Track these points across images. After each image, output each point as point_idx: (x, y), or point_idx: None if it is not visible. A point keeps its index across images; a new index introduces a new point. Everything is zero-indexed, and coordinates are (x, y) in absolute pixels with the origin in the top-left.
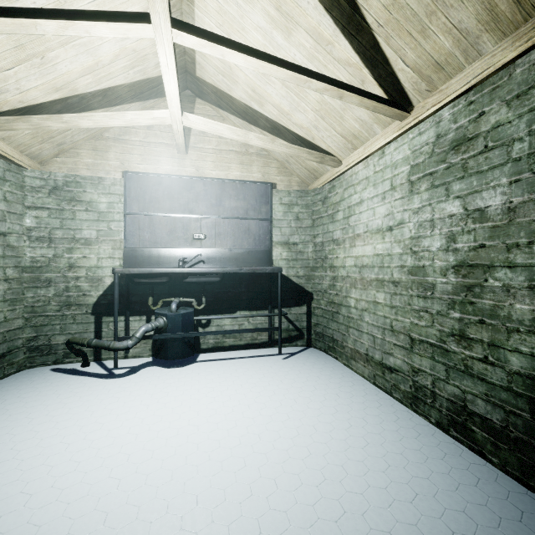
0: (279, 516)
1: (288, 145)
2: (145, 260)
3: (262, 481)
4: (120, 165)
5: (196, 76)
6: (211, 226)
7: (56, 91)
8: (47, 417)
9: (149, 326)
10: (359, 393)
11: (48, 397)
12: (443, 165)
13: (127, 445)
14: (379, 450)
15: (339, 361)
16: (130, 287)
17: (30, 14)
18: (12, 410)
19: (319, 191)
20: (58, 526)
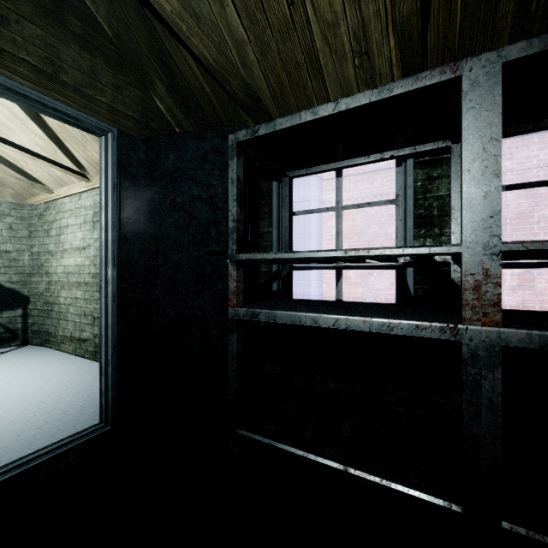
0: None
1: None
2: None
3: None
4: None
5: None
6: None
7: None
8: None
9: None
10: (60, 361)
11: None
12: None
13: None
14: (57, 380)
15: (53, 349)
16: None
17: None
18: None
19: (36, 207)
20: None
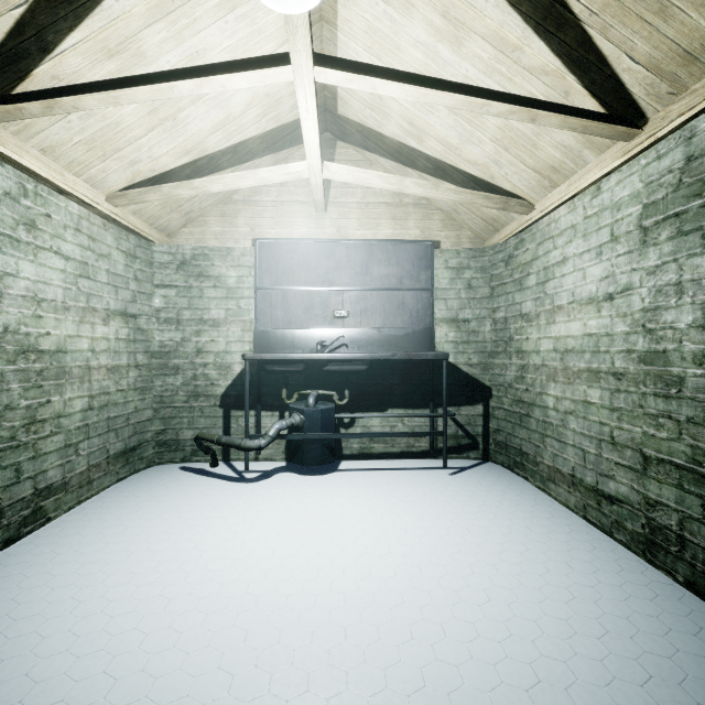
0: (448, 670)
1: (457, 189)
2: (278, 344)
3: (425, 624)
4: (250, 232)
5: (338, 114)
6: (356, 300)
7: (186, 154)
8: (179, 519)
9: (283, 423)
10: (561, 528)
11: (178, 498)
12: (697, 202)
13: (263, 560)
14: (592, 608)
15: (531, 483)
16: (261, 377)
17: (167, 77)
18: (145, 508)
19: (501, 247)
20: (198, 636)
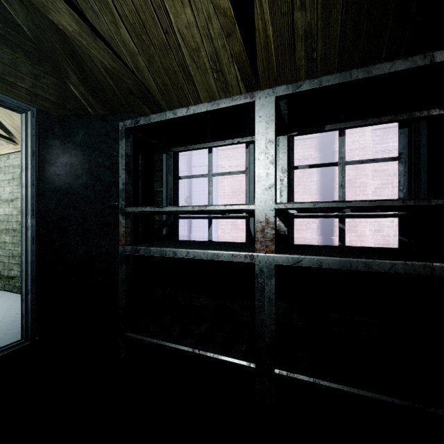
0: None
1: None
2: None
3: None
4: None
5: None
6: None
7: None
8: None
9: None
10: None
11: None
12: None
13: None
14: None
15: None
16: None
17: None
18: None
19: None
20: None
